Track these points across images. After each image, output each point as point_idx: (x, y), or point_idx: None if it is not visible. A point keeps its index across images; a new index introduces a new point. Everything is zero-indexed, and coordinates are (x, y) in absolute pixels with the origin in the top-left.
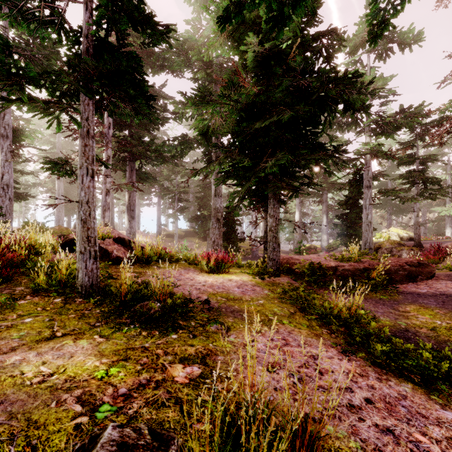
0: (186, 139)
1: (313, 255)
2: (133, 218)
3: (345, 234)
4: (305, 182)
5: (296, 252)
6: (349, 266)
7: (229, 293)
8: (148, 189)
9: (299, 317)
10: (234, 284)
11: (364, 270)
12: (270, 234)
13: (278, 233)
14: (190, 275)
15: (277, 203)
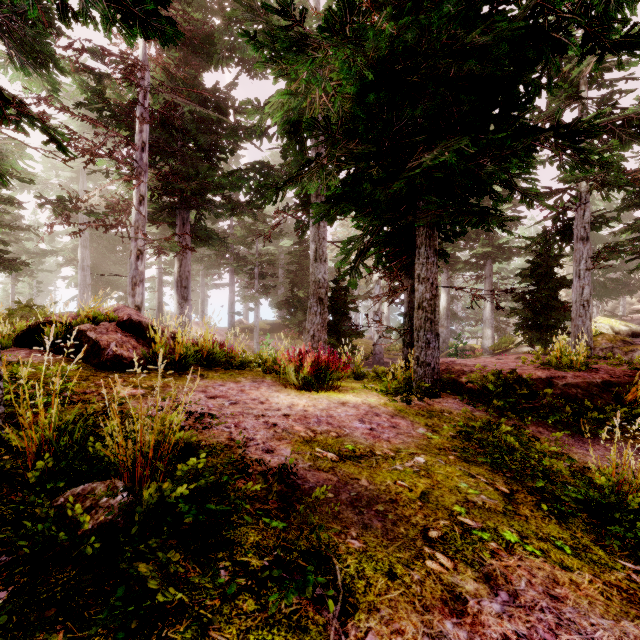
0: (267, 167)
1: (487, 358)
2: (186, 300)
3: (529, 326)
4: (457, 246)
5: (451, 354)
6: (574, 378)
7: (344, 438)
8: (216, 261)
9: (532, 512)
10: (351, 413)
11: (605, 385)
12: (419, 315)
13: (436, 312)
14: (261, 393)
15: (435, 253)
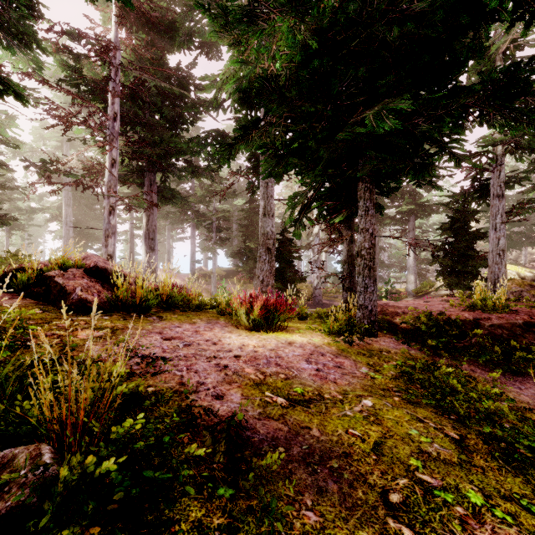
0: (222, 135)
1: (415, 300)
2: (153, 250)
3: (448, 272)
4: (385, 204)
5: (382, 297)
6: (498, 319)
7: (292, 380)
8: (180, 217)
9: (486, 462)
10: (298, 354)
11: (527, 326)
12: (358, 263)
13: (374, 260)
14: (214, 334)
15: (372, 206)
